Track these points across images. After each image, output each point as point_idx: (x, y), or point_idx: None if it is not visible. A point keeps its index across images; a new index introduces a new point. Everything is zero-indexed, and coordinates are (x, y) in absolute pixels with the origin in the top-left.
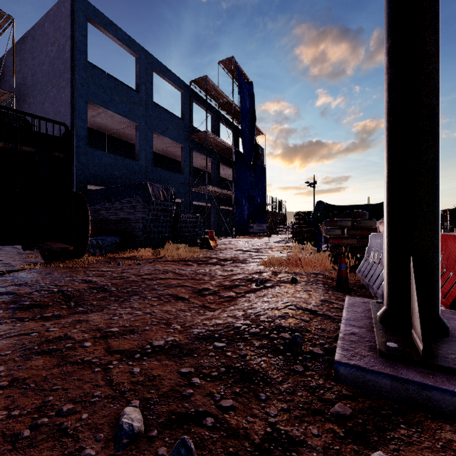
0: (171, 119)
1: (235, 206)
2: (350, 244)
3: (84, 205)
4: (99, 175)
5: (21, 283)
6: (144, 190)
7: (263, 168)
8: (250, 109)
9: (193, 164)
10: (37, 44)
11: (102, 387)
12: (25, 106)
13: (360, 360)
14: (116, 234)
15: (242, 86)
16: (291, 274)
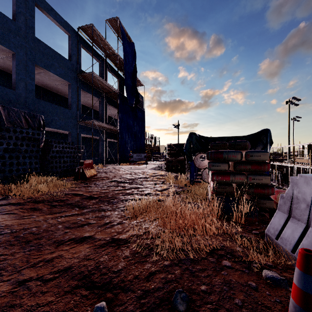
0: (57, 56)
1: (119, 139)
2: (239, 182)
3: None
4: None
5: None
6: None
7: (143, 111)
8: (132, 63)
9: (85, 104)
10: None
11: None
12: None
13: None
14: None
15: (126, 43)
16: (172, 260)
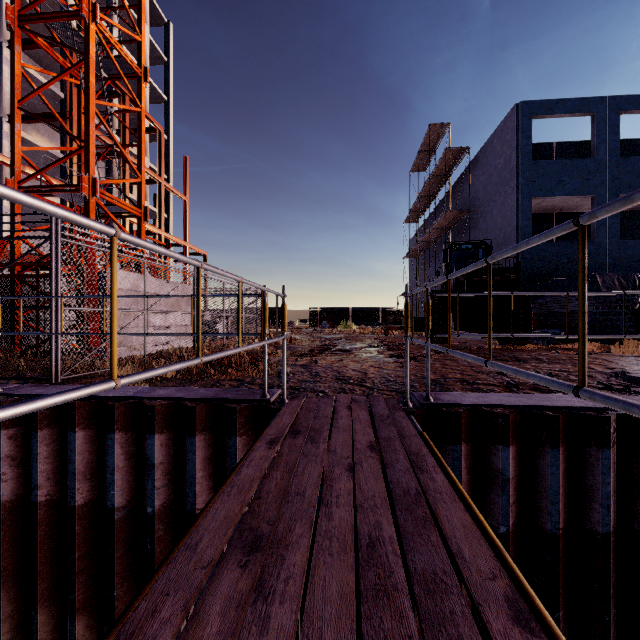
0: None
1: None
2: None
3: (528, 304)
4: (543, 267)
5: (493, 352)
6: (590, 282)
7: None
8: None
9: None
10: (486, 160)
11: (533, 370)
12: (476, 216)
13: (636, 375)
14: (559, 328)
15: None
16: None
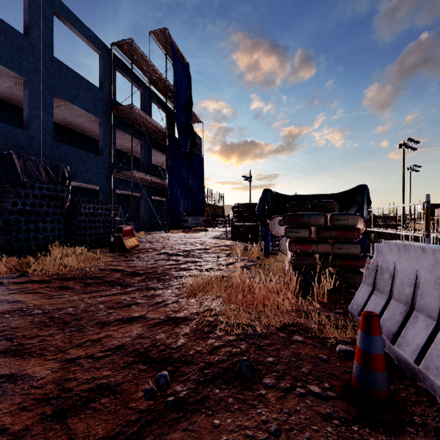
0: (83, 83)
1: (169, 197)
2: (323, 252)
3: None
4: None
5: None
6: (4, 164)
7: (201, 158)
8: (186, 91)
9: (120, 148)
10: None
11: None
12: None
13: None
14: None
15: (177, 64)
16: (238, 335)
